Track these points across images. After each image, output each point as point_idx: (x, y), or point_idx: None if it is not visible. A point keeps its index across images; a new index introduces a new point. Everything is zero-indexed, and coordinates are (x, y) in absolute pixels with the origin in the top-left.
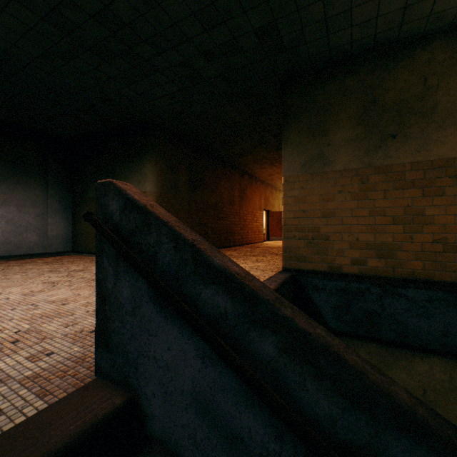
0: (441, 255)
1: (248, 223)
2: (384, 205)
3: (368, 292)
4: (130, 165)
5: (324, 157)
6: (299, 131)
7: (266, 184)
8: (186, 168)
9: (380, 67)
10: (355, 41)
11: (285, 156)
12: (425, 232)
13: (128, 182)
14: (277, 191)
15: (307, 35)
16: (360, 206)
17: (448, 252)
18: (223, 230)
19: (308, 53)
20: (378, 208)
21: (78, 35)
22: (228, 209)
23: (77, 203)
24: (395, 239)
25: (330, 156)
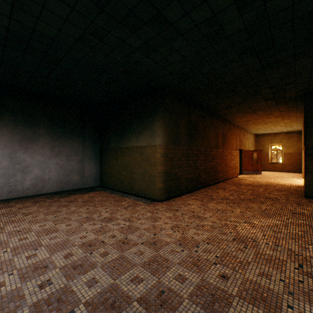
0: None
1: (227, 162)
2: None
3: None
4: (142, 123)
5: None
6: None
7: (240, 128)
8: (185, 122)
9: None
10: None
11: None
12: None
13: (140, 137)
14: (247, 133)
15: None
16: None
17: None
18: (210, 170)
19: None
20: None
21: (111, 7)
22: (214, 152)
23: (103, 151)
24: None
25: None
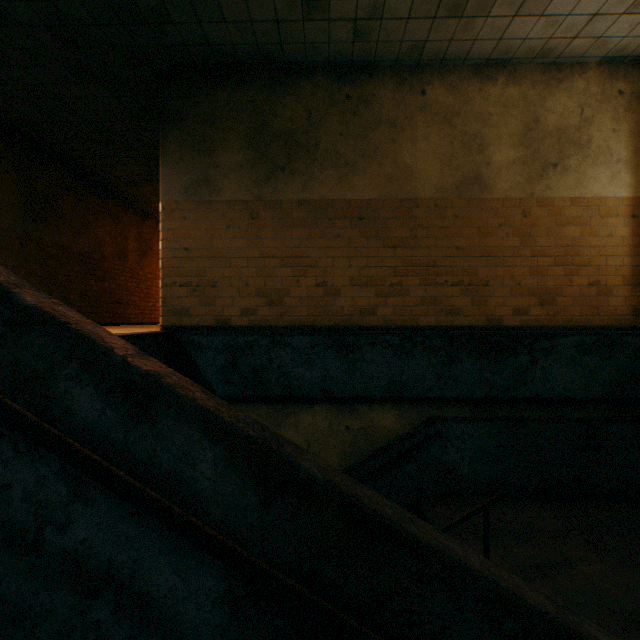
0: (323, 299)
1: (155, 293)
2: (274, 245)
3: (257, 345)
4: None
5: (212, 182)
6: (181, 144)
7: None
8: (16, 181)
9: (270, 88)
10: (237, 44)
11: (164, 174)
12: (310, 275)
13: None
14: None
15: (172, 11)
16: (251, 245)
17: (328, 296)
18: (103, 297)
19: (182, 40)
20: (268, 249)
21: None
22: (114, 266)
23: None
24: (284, 284)
25: (218, 182)
